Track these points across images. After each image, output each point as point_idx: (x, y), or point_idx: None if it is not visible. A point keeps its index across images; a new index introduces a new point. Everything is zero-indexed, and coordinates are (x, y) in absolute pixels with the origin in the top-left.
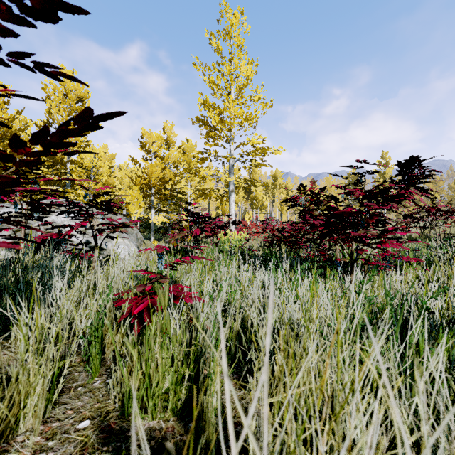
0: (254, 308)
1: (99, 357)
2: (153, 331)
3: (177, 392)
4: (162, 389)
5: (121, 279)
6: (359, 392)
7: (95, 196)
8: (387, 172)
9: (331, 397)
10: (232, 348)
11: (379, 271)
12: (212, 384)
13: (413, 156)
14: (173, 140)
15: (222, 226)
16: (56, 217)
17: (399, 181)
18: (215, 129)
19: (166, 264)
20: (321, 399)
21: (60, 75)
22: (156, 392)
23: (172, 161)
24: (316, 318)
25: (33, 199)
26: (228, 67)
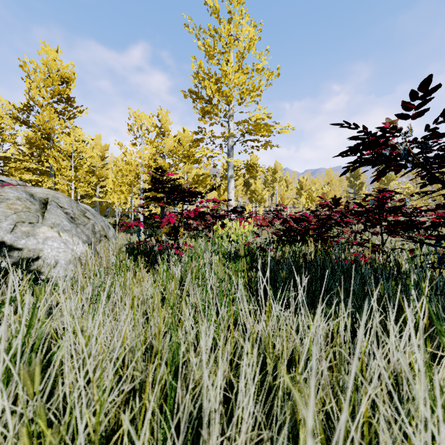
0: None
1: None
2: None
3: None
4: None
5: None
6: None
7: None
8: None
9: None
10: None
11: None
12: None
13: None
14: (167, 128)
15: (219, 216)
16: None
17: None
18: (211, 104)
19: None
20: None
21: None
22: None
23: (167, 150)
24: None
25: None
26: (227, 26)
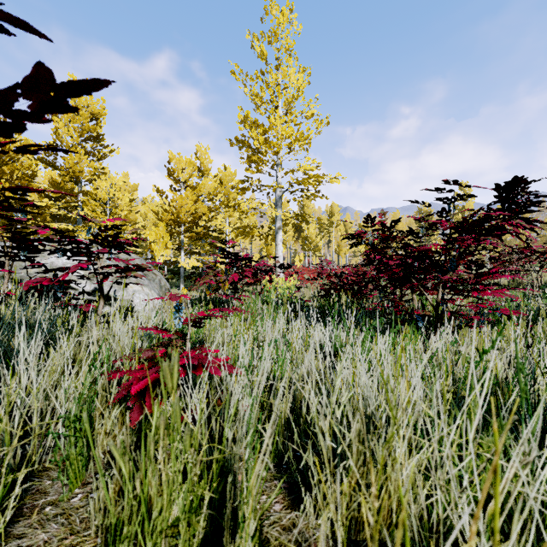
0: (311, 383)
1: (83, 458)
2: (155, 427)
3: (192, 523)
4: (168, 518)
5: (127, 340)
6: (488, 533)
7: (102, 230)
8: (466, 206)
9: (436, 533)
10: (279, 443)
11: (470, 327)
12: (245, 527)
13: (517, 177)
14: (207, 167)
15: (267, 271)
16: (56, 258)
17: (498, 210)
18: (258, 152)
19: (187, 320)
20: (418, 533)
21: (5, 21)
22: (157, 524)
23: (206, 192)
24: (407, 404)
25: (15, 232)
26: (274, 76)
